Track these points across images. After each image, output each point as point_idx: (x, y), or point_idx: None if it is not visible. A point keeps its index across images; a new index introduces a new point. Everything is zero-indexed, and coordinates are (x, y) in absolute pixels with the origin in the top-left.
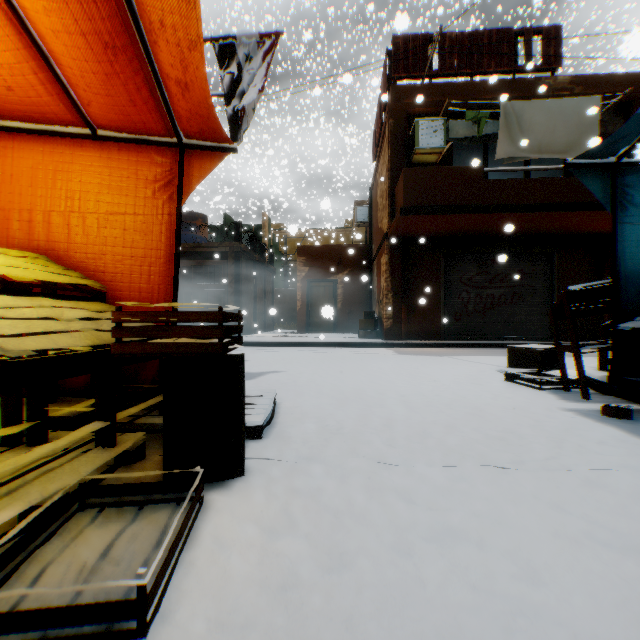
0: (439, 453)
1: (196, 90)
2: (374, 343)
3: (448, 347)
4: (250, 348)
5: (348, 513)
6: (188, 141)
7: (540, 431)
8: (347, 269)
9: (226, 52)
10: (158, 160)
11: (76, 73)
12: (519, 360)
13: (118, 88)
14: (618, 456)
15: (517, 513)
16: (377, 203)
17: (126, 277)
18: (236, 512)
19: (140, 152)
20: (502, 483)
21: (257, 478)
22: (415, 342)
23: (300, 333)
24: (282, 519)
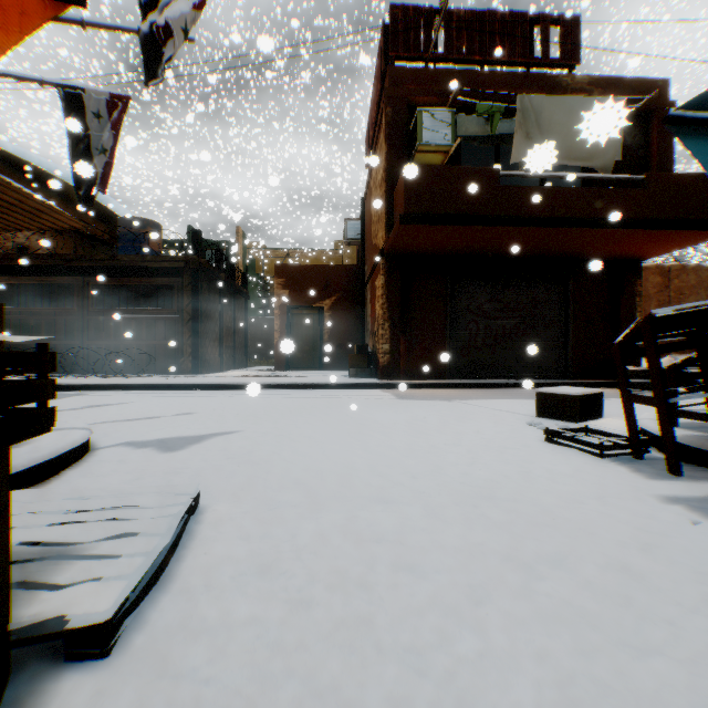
0: (527, 678)
1: None
2: (368, 384)
3: (455, 388)
4: (207, 392)
5: None
6: None
7: (670, 564)
8: (335, 294)
9: None
10: None
11: None
12: (551, 408)
13: None
14: None
15: None
16: (371, 215)
17: None
18: None
19: None
20: None
21: None
22: (417, 382)
23: (278, 371)
24: None
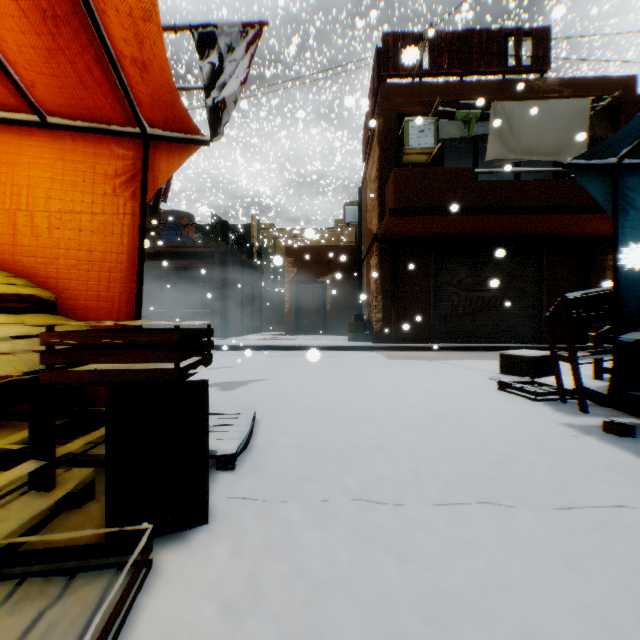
0: (433, 486)
1: (156, 71)
2: (363, 346)
3: (438, 350)
4: (236, 352)
5: (328, 578)
6: (153, 132)
7: (541, 454)
8: (336, 270)
9: (206, 41)
10: (119, 152)
11: (13, 47)
12: (511, 366)
13: (65, 67)
14: (629, 487)
15: (528, 574)
16: (367, 204)
17: (82, 284)
18: (191, 580)
19: (98, 143)
20: (507, 528)
21: (223, 526)
22: (405, 345)
23: (289, 335)
24: (246, 590)
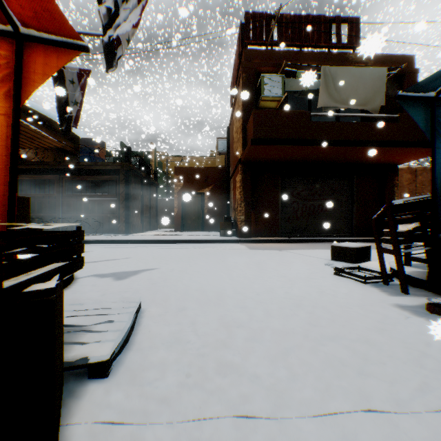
0: (309, 386)
1: None
2: (231, 240)
3: (284, 242)
4: (135, 245)
5: None
6: (28, 31)
7: (391, 338)
8: (211, 185)
9: None
10: None
11: None
12: (340, 255)
13: None
14: None
15: None
16: (233, 137)
17: None
18: None
19: None
20: None
21: None
22: (261, 239)
23: (177, 232)
24: None
